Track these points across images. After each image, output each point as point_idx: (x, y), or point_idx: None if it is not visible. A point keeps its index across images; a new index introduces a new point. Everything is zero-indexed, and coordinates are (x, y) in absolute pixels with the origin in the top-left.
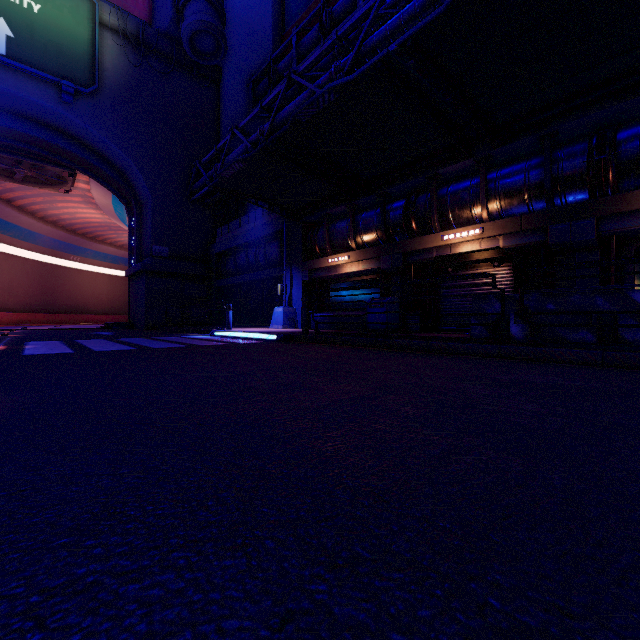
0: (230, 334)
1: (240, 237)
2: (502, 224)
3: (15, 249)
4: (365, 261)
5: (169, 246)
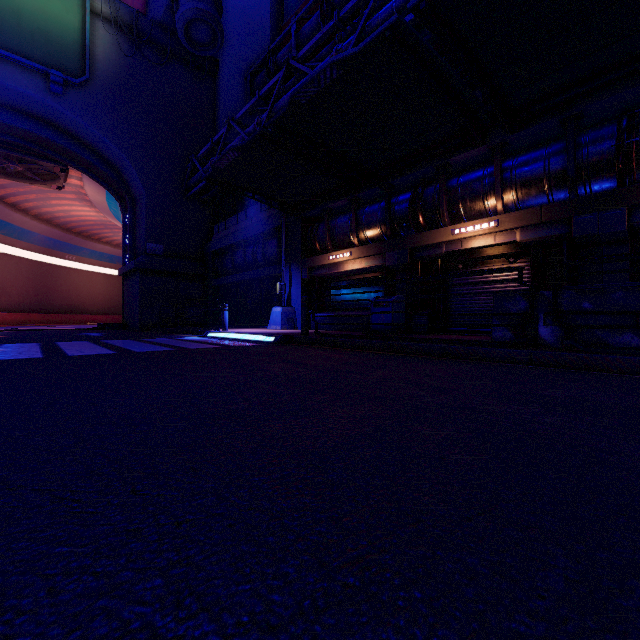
0: (225, 335)
1: (237, 234)
2: (519, 216)
3: (8, 248)
4: (368, 258)
5: (164, 244)
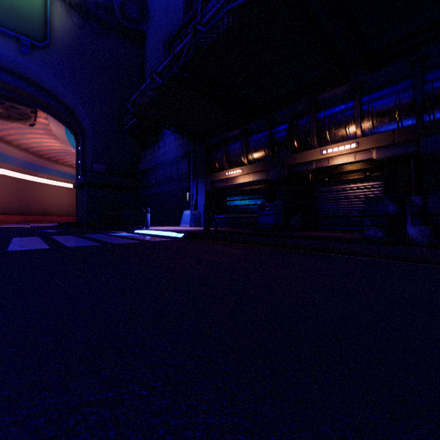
0: (146, 232)
1: (158, 157)
2: (376, 138)
3: None
4: (255, 173)
5: (105, 165)
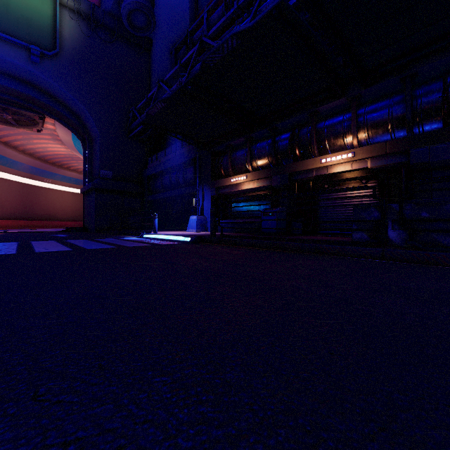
0: (155, 236)
1: (165, 163)
2: (370, 149)
3: (3, 173)
4: (259, 180)
5: (113, 170)
